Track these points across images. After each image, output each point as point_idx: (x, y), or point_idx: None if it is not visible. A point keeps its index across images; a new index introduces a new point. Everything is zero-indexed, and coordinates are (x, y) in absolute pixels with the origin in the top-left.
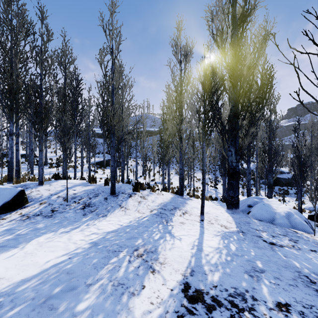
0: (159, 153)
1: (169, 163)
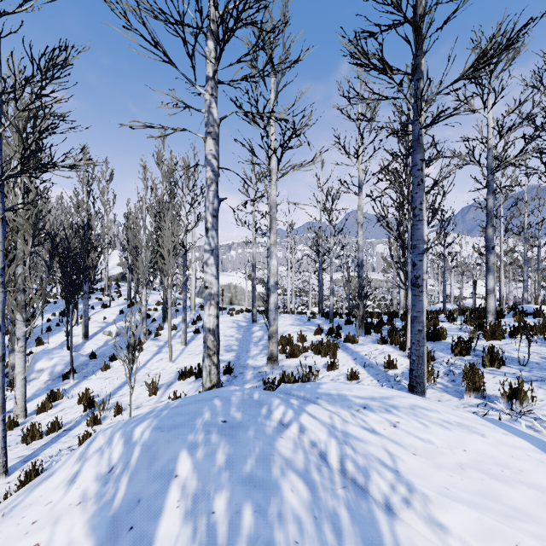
0: None
1: None
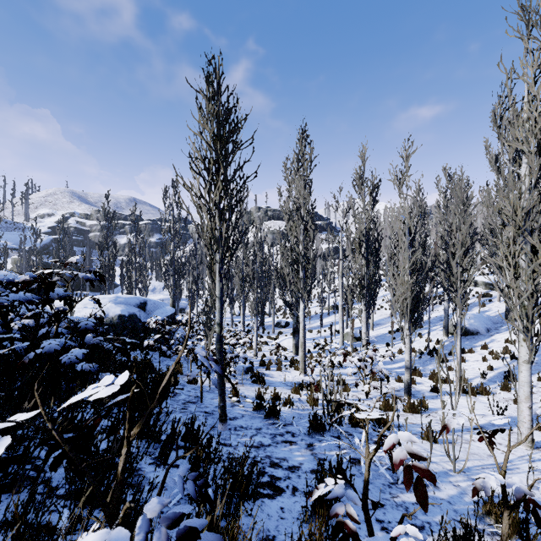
0: None
1: None
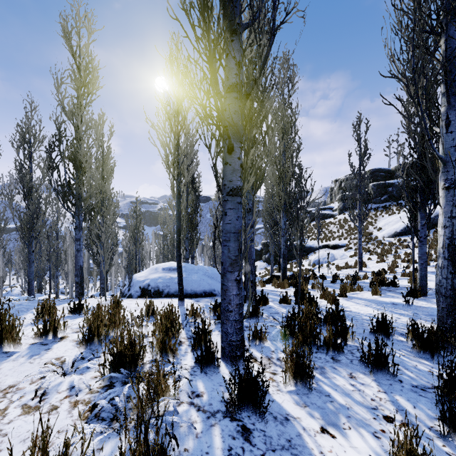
0: None
1: None
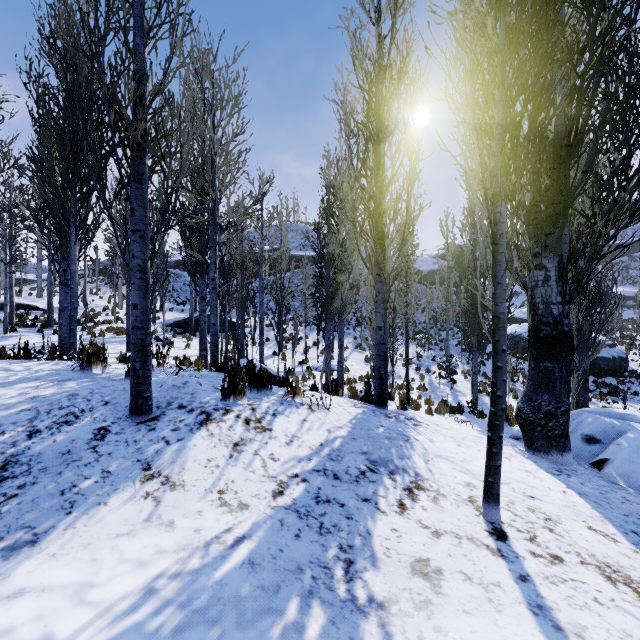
0: (316, 290)
1: (341, 320)
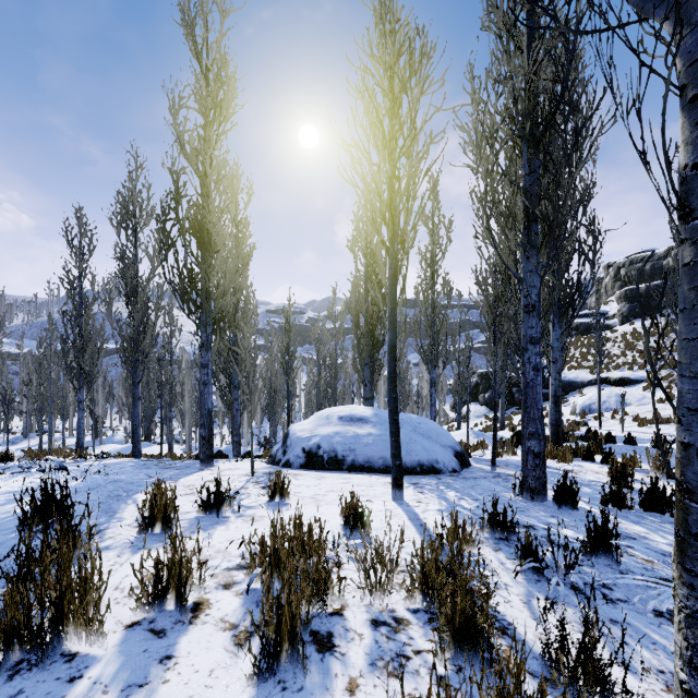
0: None
1: None
